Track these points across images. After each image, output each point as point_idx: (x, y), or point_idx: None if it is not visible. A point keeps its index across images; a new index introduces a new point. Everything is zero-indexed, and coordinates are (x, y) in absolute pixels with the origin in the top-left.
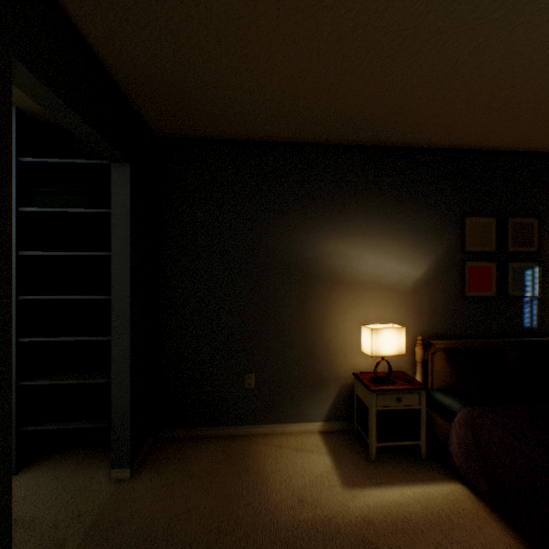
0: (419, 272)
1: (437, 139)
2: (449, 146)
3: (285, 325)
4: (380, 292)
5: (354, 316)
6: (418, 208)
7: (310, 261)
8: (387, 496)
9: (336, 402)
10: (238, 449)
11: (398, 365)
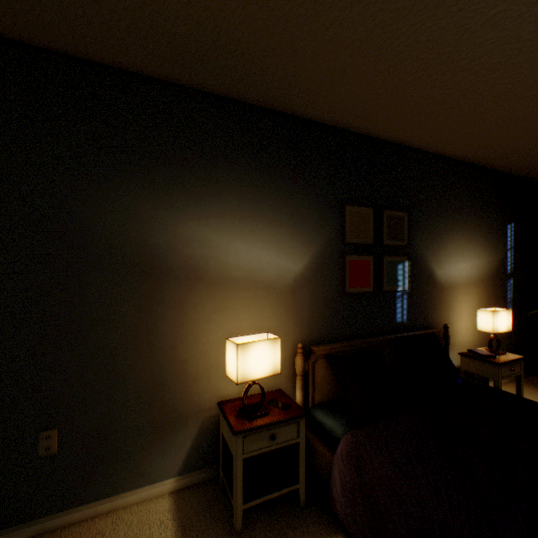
0: (300, 266)
1: (318, 108)
2: (331, 121)
3: (115, 346)
4: (255, 290)
5: (222, 325)
6: (299, 189)
7: (158, 249)
8: None
9: (197, 444)
10: None
11: (277, 381)
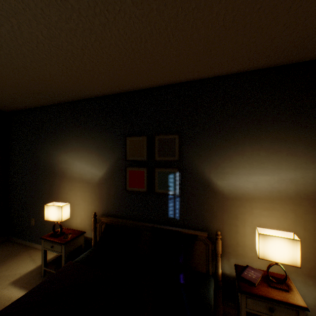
0: (102, 173)
1: (97, 91)
2: (114, 92)
3: (45, 197)
4: (83, 183)
5: (71, 196)
6: (101, 133)
7: (54, 165)
8: (14, 294)
9: None
10: (17, 252)
11: (91, 228)
